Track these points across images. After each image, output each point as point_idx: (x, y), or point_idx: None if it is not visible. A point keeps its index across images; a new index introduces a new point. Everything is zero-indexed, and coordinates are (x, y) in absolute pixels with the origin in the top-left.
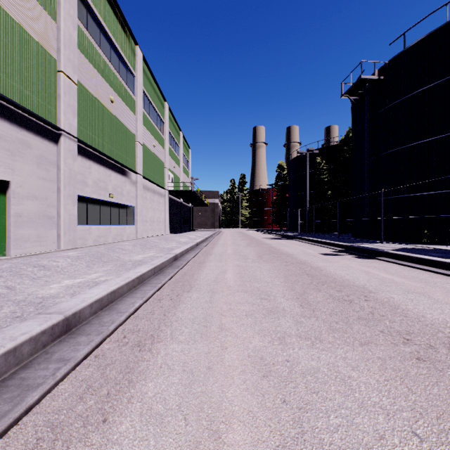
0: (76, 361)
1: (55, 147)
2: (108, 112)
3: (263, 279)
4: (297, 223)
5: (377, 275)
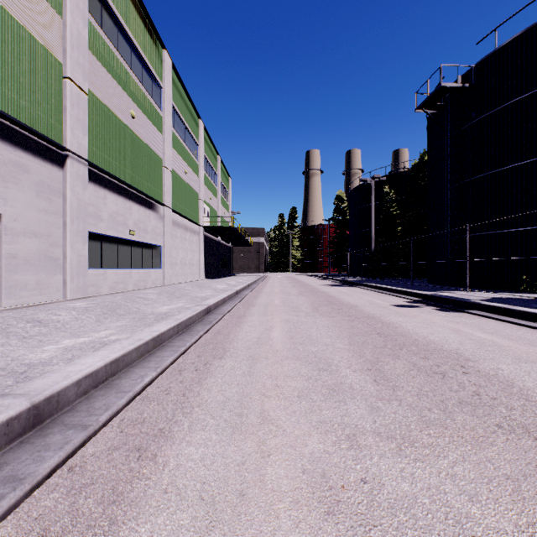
0: (34, 480)
1: (61, 172)
2: (128, 130)
3: (320, 340)
4: (359, 266)
5: (472, 335)
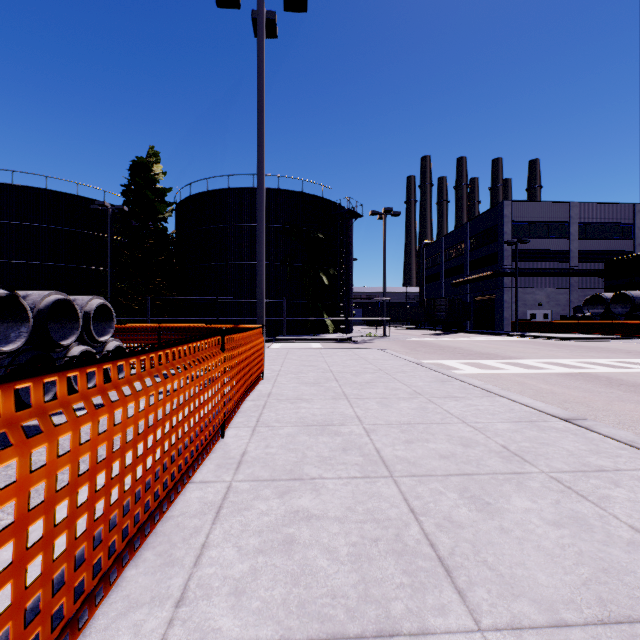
0: None
1: None
2: None
3: None
4: None
5: None
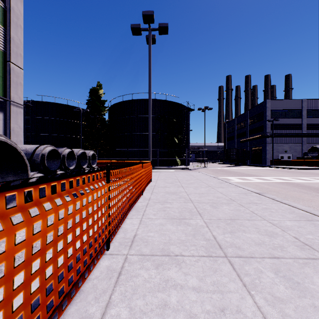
0: None
1: None
2: None
3: None
4: None
5: None
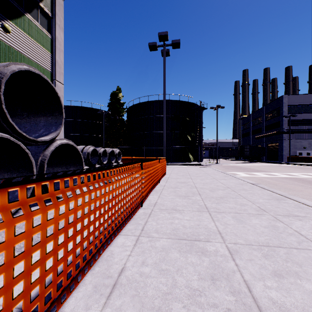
0: None
1: None
2: None
3: None
4: None
5: None
